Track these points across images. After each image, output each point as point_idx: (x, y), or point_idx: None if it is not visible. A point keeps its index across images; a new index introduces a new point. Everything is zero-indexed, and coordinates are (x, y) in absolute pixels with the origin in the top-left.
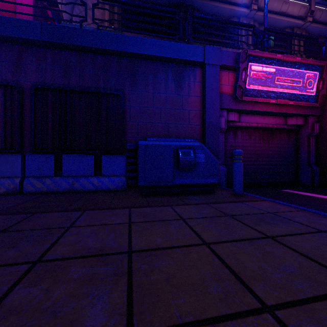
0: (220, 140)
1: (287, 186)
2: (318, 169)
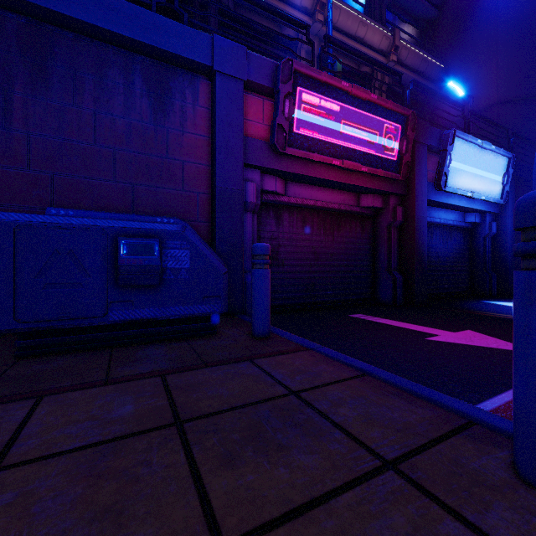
0: (250, 225)
1: (360, 307)
2: (402, 279)
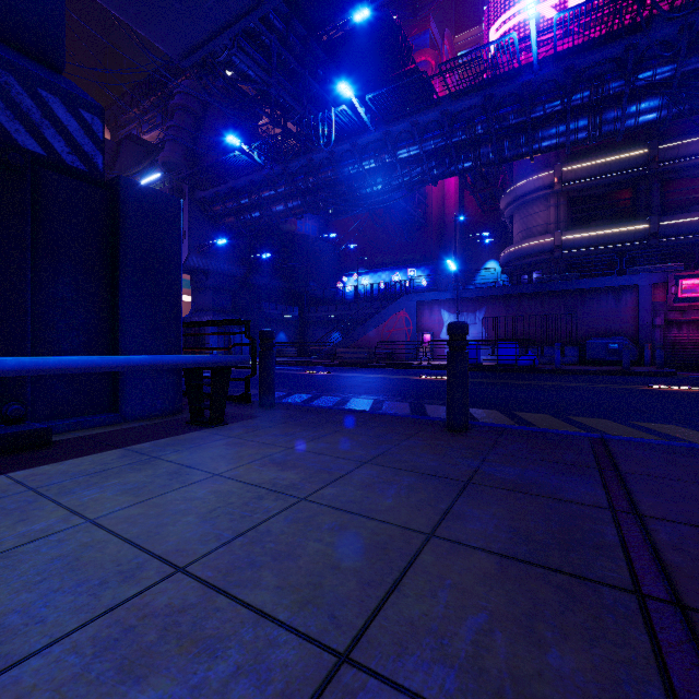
0: (658, 333)
1: None
2: None
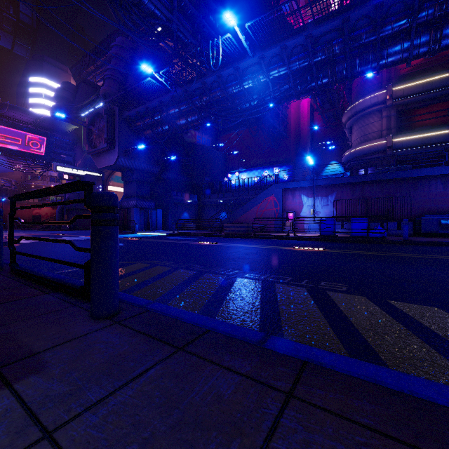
0: None
1: None
2: None
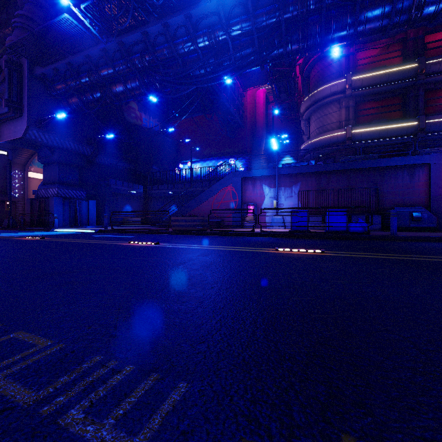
0: None
1: None
2: None
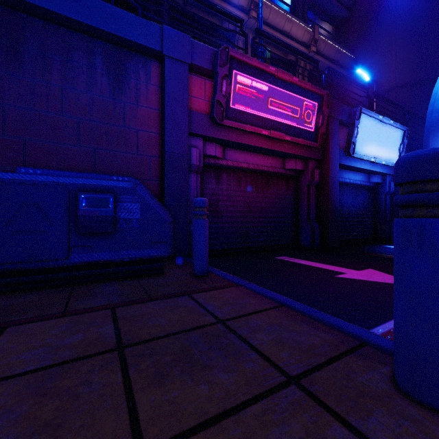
0: (194, 184)
1: (285, 251)
2: (319, 228)
